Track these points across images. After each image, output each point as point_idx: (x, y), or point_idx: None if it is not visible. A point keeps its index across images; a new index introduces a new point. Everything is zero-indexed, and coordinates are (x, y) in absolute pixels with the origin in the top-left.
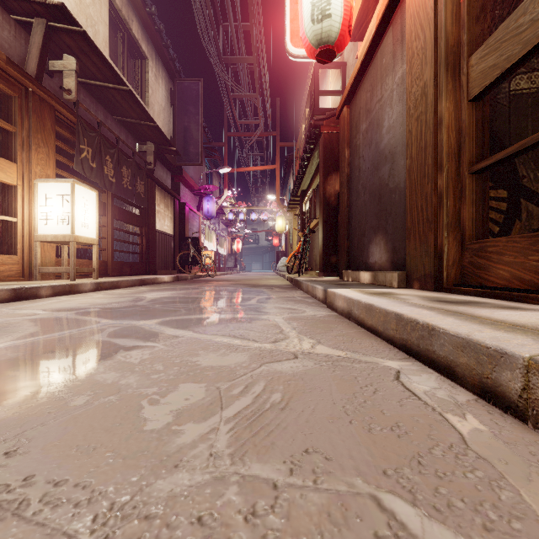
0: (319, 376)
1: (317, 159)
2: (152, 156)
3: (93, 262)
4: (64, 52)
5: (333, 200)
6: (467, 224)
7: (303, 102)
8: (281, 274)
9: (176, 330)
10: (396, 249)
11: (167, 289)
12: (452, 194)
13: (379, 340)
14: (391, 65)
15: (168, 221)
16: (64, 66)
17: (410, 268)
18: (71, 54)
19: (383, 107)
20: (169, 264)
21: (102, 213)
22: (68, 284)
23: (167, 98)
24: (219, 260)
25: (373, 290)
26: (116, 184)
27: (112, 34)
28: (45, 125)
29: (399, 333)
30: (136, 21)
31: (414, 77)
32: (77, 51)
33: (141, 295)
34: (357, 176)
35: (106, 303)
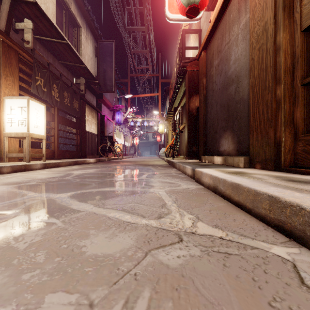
0: (211, 274)
1: (184, 88)
2: (83, 86)
3: (43, 150)
4: (25, 18)
5: (194, 112)
6: (300, 122)
7: (175, 55)
8: (162, 157)
9: (80, 203)
10: (240, 141)
11: (90, 167)
12: (288, 100)
13: (248, 215)
14: (236, 17)
15: (94, 125)
16: (25, 26)
17: (253, 154)
18: (29, 19)
19: (230, 47)
20: (94, 151)
21: (51, 120)
22: (24, 164)
23: (93, 52)
24: (125, 149)
25: (229, 170)
26: (60, 102)
27: (58, 11)
28: (11, 62)
29: (274, 213)
30: (74, 3)
31: (256, 20)
32: (33, 17)
33: (71, 171)
34: (211, 95)
35: (43, 178)
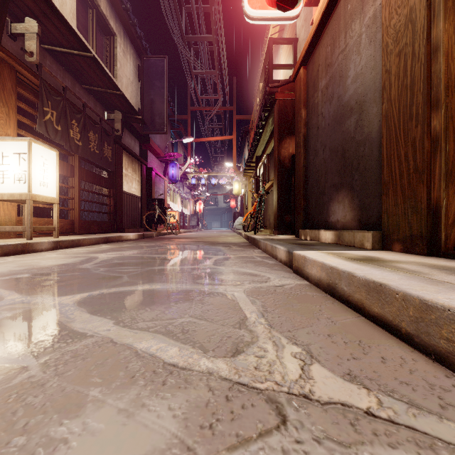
0: None
1: (271, 126)
2: (120, 123)
3: (54, 221)
4: (27, 16)
5: (287, 163)
6: None
7: (257, 79)
8: (238, 231)
9: (91, 318)
10: (365, 207)
11: (127, 247)
12: (452, 137)
13: (407, 348)
14: (358, 8)
15: (136, 184)
16: (26, 29)
17: (388, 227)
18: (34, 18)
19: (348, 56)
20: (137, 222)
21: (69, 175)
22: (21, 243)
23: (135, 73)
24: (183, 219)
25: (350, 254)
26: (83, 147)
27: (81, 9)
28: (4, 84)
29: None
30: None
31: (394, 6)
32: (40, 15)
33: (96, 254)
34: (315, 134)
35: (47, 266)
